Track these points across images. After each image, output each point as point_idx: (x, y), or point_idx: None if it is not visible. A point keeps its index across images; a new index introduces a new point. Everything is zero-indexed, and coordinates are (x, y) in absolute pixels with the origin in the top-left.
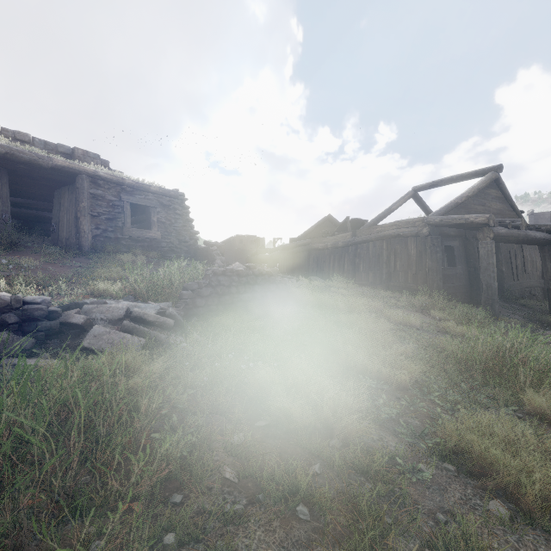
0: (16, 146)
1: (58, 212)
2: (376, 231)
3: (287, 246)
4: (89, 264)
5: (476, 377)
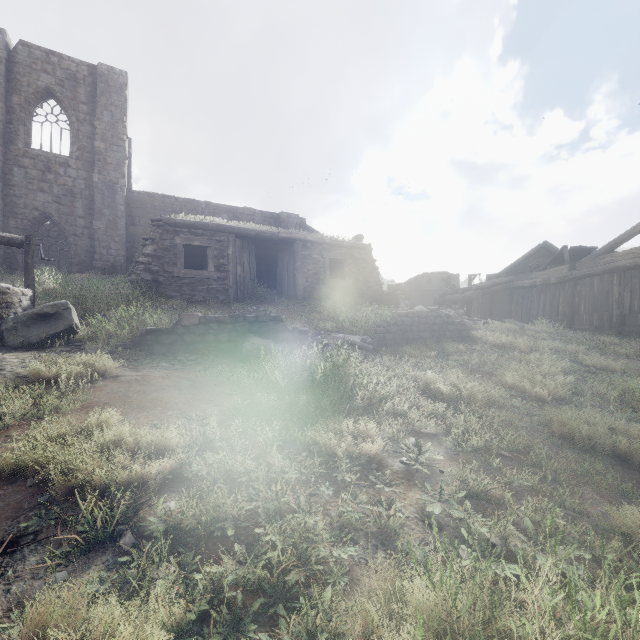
0: (259, 227)
1: (281, 271)
2: (604, 262)
3: (482, 285)
4: (305, 310)
5: (631, 404)
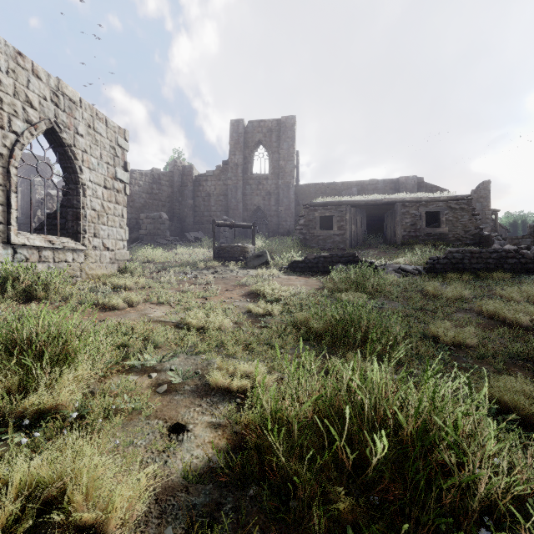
0: (368, 197)
1: (386, 225)
2: None
3: None
4: (397, 252)
5: None
